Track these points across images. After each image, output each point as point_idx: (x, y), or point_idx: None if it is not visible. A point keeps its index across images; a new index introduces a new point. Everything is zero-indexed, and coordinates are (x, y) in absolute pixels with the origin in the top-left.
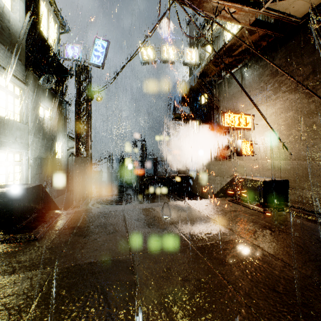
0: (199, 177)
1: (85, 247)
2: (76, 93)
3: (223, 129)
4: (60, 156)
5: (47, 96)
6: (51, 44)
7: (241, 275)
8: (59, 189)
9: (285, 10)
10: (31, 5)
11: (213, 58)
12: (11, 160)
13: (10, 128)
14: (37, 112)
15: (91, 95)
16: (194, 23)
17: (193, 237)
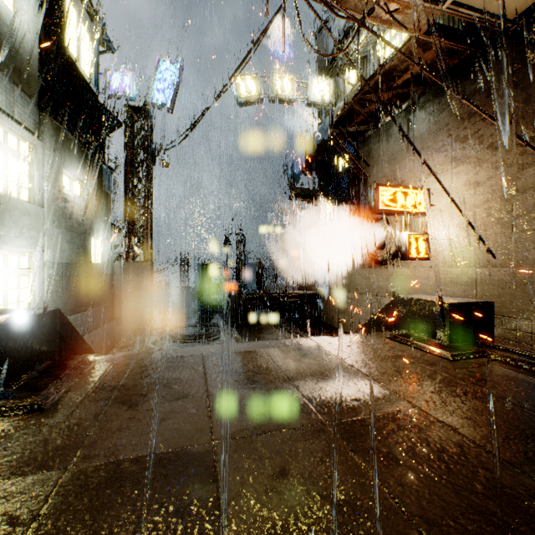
0: (334, 296)
1: (129, 425)
2: (127, 153)
3: (376, 214)
4: (100, 261)
5: (76, 158)
6: (85, 71)
7: (421, 485)
8: (98, 317)
9: (485, 7)
10: (49, 4)
11: (360, 92)
12: (14, 267)
13: (12, 212)
14: (59, 185)
15: (152, 157)
16: (328, 29)
17: (327, 408)
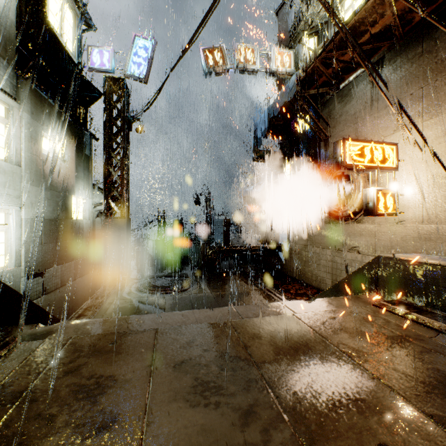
0: (295, 250)
1: None
2: (106, 119)
3: (343, 169)
4: (82, 217)
5: (56, 122)
6: (68, 45)
7: None
8: (79, 268)
9: None
10: None
11: (325, 50)
12: None
13: None
14: (37, 145)
15: (128, 123)
16: None
17: None
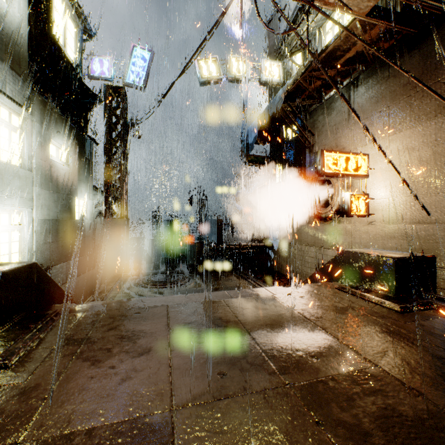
0: (283, 248)
1: (88, 386)
2: (106, 125)
3: (322, 176)
4: (83, 217)
5: (62, 130)
6: (70, 55)
7: None
8: (81, 265)
9: None
10: None
11: (307, 70)
12: (6, 223)
13: (4, 176)
14: (46, 152)
15: (127, 129)
16: (281, 10)
17: (288, 366)
